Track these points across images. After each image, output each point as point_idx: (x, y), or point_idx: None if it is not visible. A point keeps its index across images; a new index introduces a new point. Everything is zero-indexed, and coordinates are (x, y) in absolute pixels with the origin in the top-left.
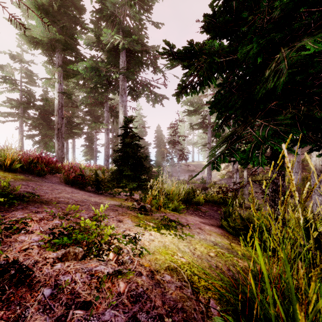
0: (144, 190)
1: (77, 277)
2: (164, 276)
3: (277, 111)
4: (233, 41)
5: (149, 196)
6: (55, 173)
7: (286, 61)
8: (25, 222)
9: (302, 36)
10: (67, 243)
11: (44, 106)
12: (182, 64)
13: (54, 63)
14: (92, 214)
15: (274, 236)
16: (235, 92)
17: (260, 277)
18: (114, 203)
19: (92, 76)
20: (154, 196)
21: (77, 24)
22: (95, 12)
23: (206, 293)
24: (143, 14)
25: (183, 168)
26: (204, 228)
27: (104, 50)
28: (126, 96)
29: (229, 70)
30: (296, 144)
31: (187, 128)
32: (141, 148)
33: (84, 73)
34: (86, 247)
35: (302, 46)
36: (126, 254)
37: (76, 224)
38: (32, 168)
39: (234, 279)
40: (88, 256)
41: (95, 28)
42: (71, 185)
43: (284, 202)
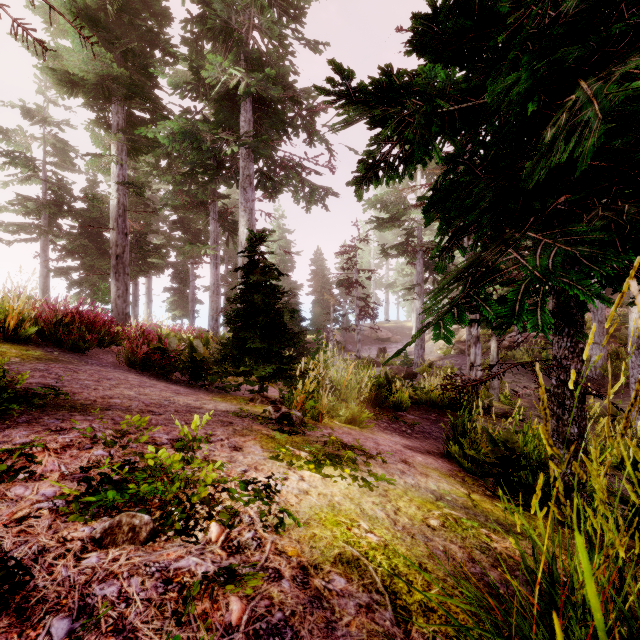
0: (288, 381)
1: (132, 588)
2: (332, 581)
3: (569, 215)
4: (473, 71)
5: (299, 393)
6: (108, 345)
7: (597, 104)
8: (30, 454)
9: (624, 56)
10: (117, 502)
11: (89, 212)
12: (368, 117)
13: (109, 124)
14: (178, 432)
15: (599, 506)
16: (481, 176)
17: (553, 589)
18: (226, 408)
19: (185, 151)
20: (309, 394)
21: (155, 47)
22: (192, 23)
23: (426, 620)
24: (287, 26)
25: (368, 335)
26: (412, 461)
27: (209, 98)
28: (252, 190)
29: (465, 131)
30: (608, 286)
31: (375, 255)
32: (282, 295)
33: (168, 143)
34: (159, 510)
35: (624, 77)
36: (247, 527)
37: (140, 458)
38: (61, 336)
39: (487, 584)
40: (162, 534)
41: (192, 55)
42: (141, 370)
43: (584, 408)
